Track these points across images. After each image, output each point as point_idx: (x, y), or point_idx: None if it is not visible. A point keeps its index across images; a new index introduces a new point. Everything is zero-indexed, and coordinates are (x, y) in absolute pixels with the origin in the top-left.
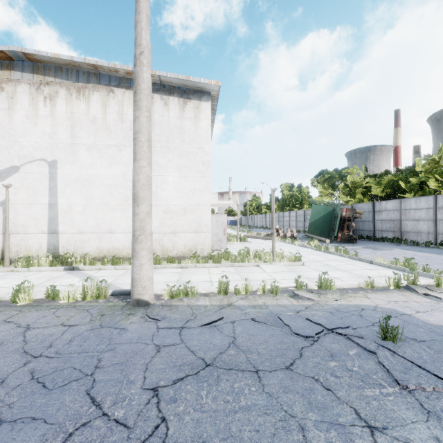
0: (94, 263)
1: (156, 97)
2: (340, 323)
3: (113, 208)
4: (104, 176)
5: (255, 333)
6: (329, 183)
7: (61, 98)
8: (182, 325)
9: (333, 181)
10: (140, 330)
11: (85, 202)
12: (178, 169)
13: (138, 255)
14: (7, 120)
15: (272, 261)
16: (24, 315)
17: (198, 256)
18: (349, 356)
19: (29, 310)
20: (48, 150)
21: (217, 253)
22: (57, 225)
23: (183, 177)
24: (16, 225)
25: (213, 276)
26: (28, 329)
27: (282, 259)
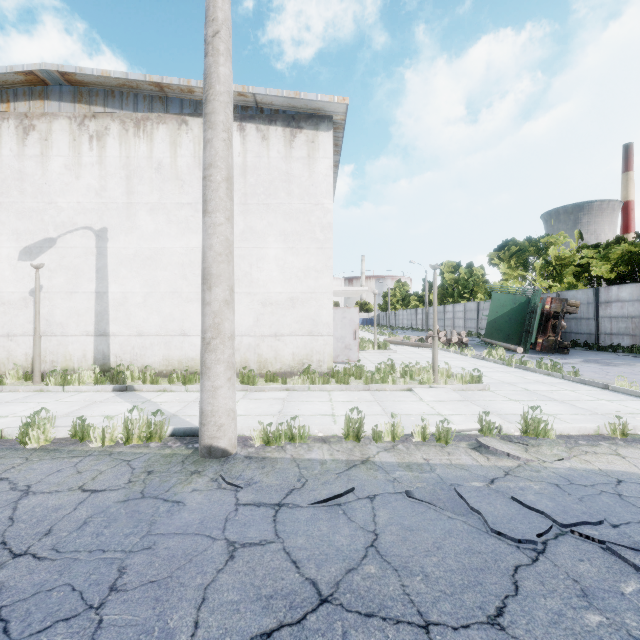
0: (158, 380)
1: (250, 128)
2: (583, 512)
3: (187, 297)
4: (173, 250)
5: (416, 527)
6: (518, 260)
7: (113, 137)
8: (280, 500)
9: (526, 255)
10: (206, 507)
11: (146, 289)
12: (283, 238)
13: (210, 371)
14: (40, 172)
15: (432, 383)
16: (29, 468)
17: (313, 372)
18: (626, 598)
19: (40, 458)
20: (95, 214)
21: (343, 368)
22: (107, 323)
23: (290, 250)
24: (51, 324)
25: (337, 406)
26: (24, 495)
27: (448, 380)
